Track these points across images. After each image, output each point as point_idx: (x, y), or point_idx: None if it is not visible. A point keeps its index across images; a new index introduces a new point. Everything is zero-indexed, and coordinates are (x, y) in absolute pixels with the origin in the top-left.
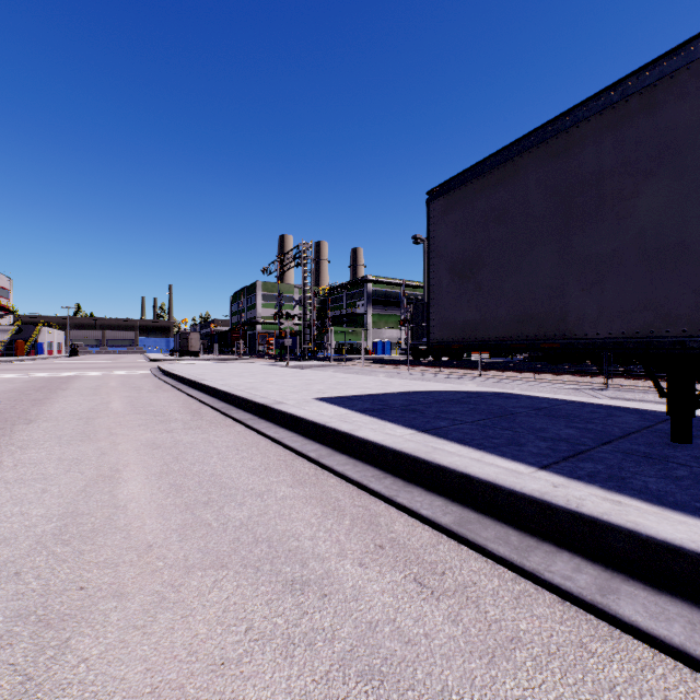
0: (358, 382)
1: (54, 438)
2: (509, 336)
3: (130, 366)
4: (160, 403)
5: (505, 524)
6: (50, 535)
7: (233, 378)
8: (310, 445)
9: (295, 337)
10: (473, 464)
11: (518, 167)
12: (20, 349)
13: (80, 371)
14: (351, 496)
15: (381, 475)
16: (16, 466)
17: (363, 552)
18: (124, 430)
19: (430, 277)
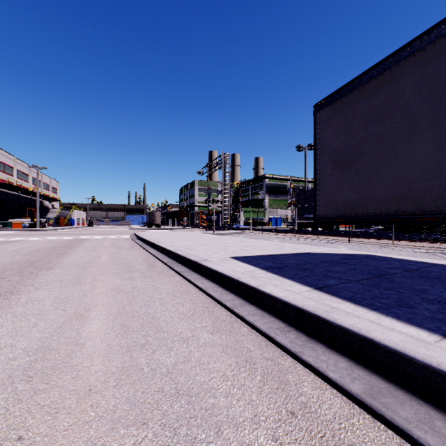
0: (260, 245)
1: (58, 281)
2: (386, 212)
3: (119, 233)
4: (130, 257)
5: (422, 400)
6: (21, 369)
7: (178, 241)
8: (226, 295)
9: (219, 214)
10: (373, 327)
11: (395, 74)
12: (62, 222)
13: (90, 235)
14: (260, 346)
15: (285, 327)
16: (27, 302)
17: (276, 420)
18: (102, 277)
19: (316, 168)
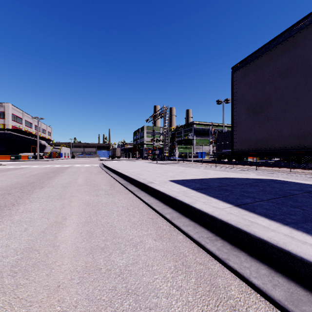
0: (191, 171)
1: (46, 196)
2: (290, 146)
3: (92, 163)
4: (98, 180)
5: None
6: (10, 266)
7: (131, 169)
8: (166, 209)
9: (160, 150)
10: (289, 241)
11: (298, 39)
12: (54, 155)
13: (72, 164)
14: (193, 252)
15: (212, 237)
16: (22, 212)
17: None
18: (77, 194)
19: (233, 114)
